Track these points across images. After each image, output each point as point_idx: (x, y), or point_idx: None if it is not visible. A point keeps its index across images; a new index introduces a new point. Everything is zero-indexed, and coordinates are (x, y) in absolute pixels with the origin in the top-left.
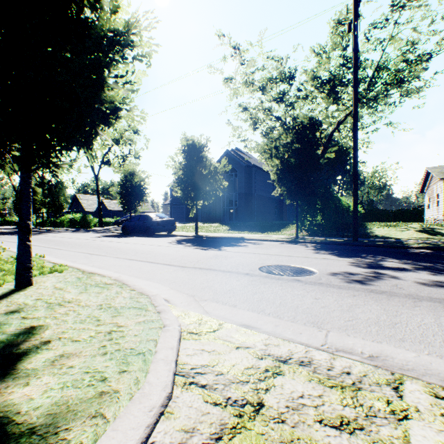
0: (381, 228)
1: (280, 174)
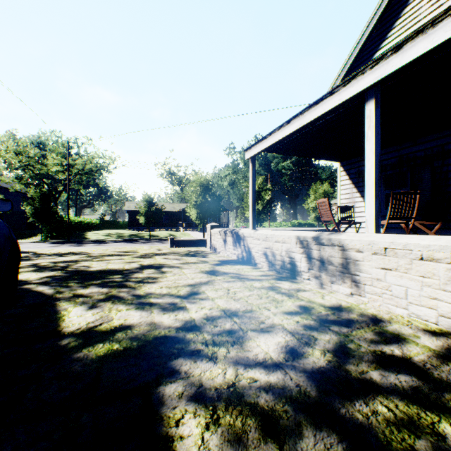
0: (91, 234)
1: (33, 213)
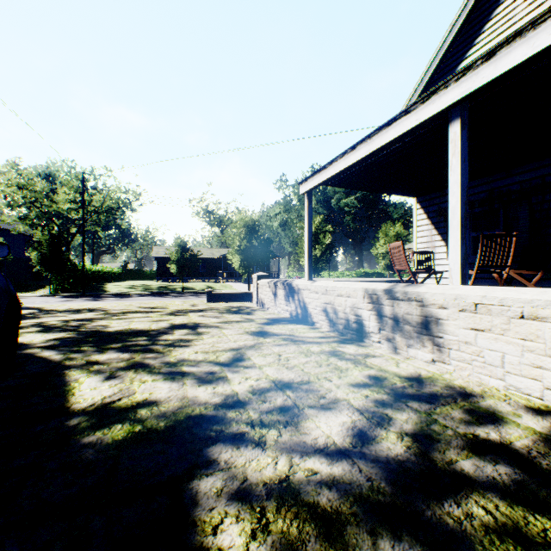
0: (111, 287)
1: (40, 260)
